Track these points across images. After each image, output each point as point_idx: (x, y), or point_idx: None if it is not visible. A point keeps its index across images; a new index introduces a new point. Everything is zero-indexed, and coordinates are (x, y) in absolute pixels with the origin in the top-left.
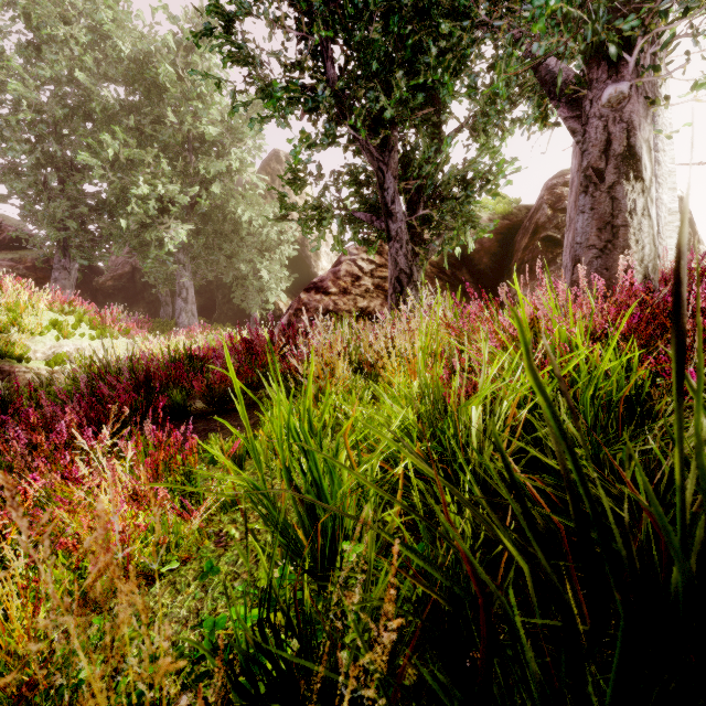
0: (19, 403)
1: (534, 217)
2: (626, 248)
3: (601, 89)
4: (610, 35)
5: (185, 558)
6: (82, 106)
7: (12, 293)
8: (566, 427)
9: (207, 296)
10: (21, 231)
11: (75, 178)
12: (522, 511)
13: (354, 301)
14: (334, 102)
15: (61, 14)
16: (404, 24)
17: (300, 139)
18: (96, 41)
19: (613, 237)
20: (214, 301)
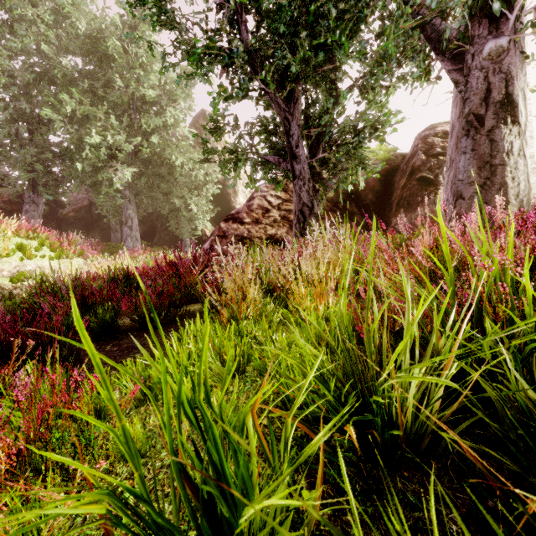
0: None
1: (410, 162)
2: (503, 184)
3: (482, 44)
4: None
5: None
6: (47, 73)
7: None
8: (520, 388)
9: (149, 224)
10: None
11: (42, 130)
12: None
13: (264, 229)
14: (247, 57)
15: None
16: None
17: (218, 92)
18: (59, 21)
19: (492, 175)
20: (154, 229)
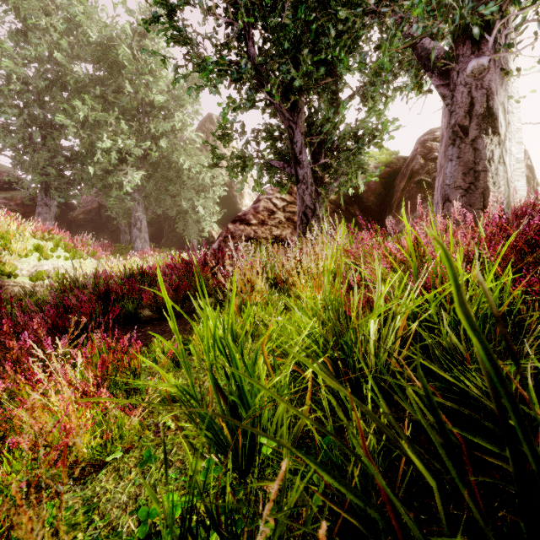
0: (0, 312)
1: (410, 165)
2: (485, 189)
3: (466, 63)
4: (474, 19)
5: (128, 447)
6: (59, 79)
7: (4, 224)
8: (449, 337)
9: (157, 226)
10: (13, 176)
11: (54, 135)
12: (450, 456)
13: (270, 230)
14: (254, 73)
15: (43, 8)
16: (309, 12)
17: (228, 103)
18: (70, 29)
19: (475, 180)
20: (162, 230)
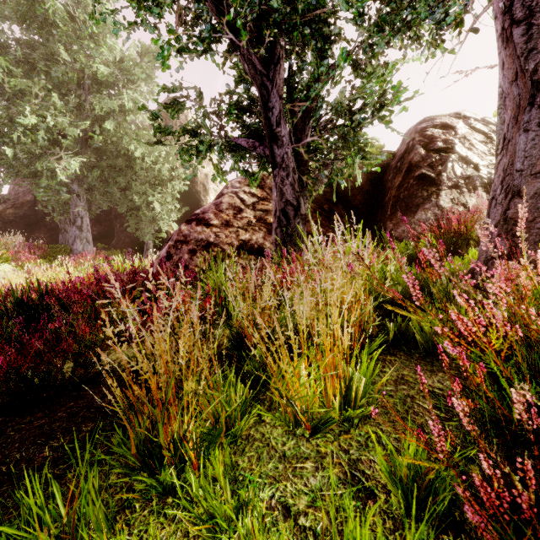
0: None
1: (406, 157)
2: None
3: None
4: None
5: None
6: None
7: None
8: None
9: (107, 224)
10: None
11: None
12: None
13: (236, 234)
14: None
15: None
16: None
17: (168, 40)
18: None
19: None
20: (113, 229)
